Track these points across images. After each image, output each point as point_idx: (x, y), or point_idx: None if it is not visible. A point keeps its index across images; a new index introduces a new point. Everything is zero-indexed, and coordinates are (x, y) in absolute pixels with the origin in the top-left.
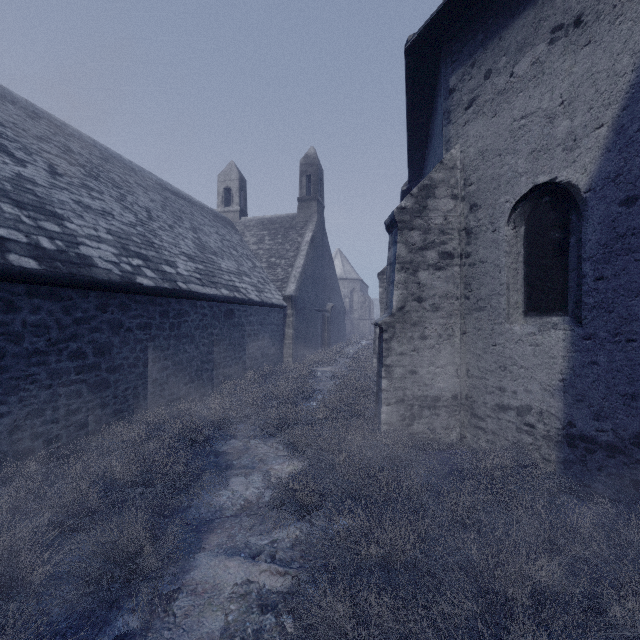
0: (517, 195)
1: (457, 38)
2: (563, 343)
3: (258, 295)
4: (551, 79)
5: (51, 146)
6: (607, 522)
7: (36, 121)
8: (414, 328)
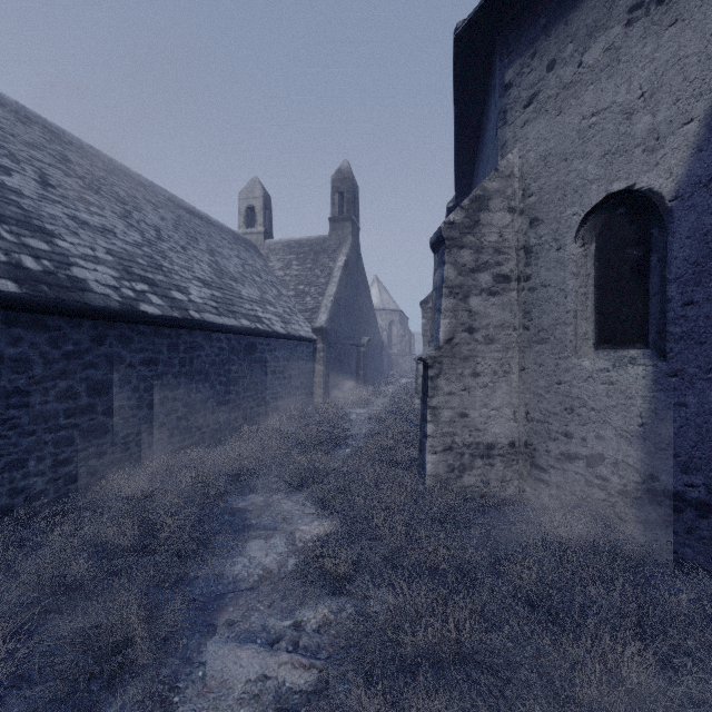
0: (587, 206)
1: (514, 25)
2: (643, 381)
3: (284, 327)
4: (628, 67)
5: (44, 154)
6: (705, 600)
7: (28, 126)
8: (464, 363)
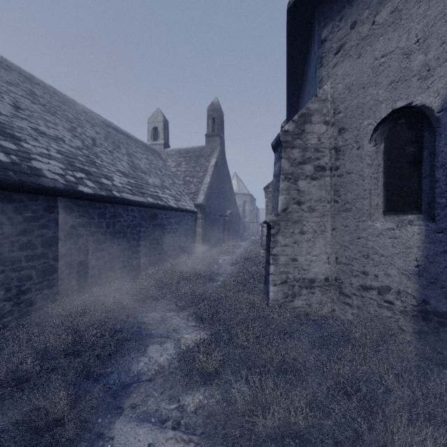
0: (378, 118)
1: None
2: (418, 236)
3: (176, 203)
4: (408, 23)
5: (18, 89)
6: None
7: (9, 72)
8: (295, 225)
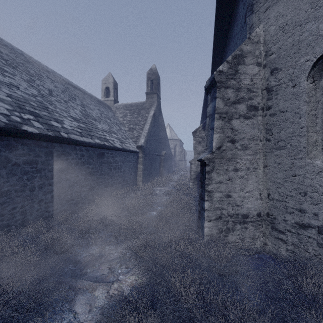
0: (318, 53)
1: None
2: None
3: (121, 144)
4: None
5: None
6: None
7: None
8: (229, 163)
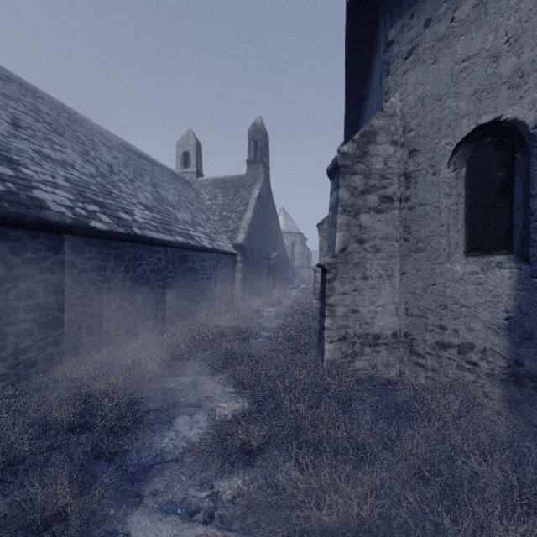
0: (458, 137)
1: None
2: (509, 281)
3: (210, 243)
4: (495, 18)
5: (18, 104)
6: None
7: (7, 83)
8: (356, 269)
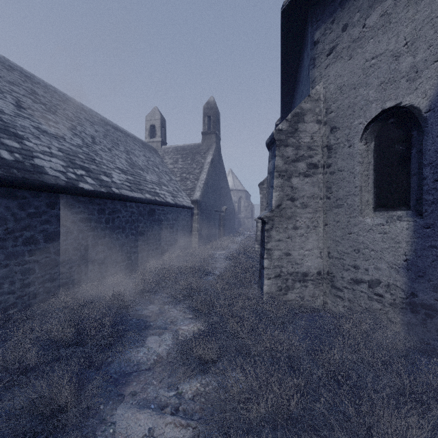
0: (368, 118)
1: (320, 3)
2: (407, 231)
3: (173, 199)
4: (397, 26)
5: (20, 89)
6: None
7: (10, 72)
8: (288, 221)
